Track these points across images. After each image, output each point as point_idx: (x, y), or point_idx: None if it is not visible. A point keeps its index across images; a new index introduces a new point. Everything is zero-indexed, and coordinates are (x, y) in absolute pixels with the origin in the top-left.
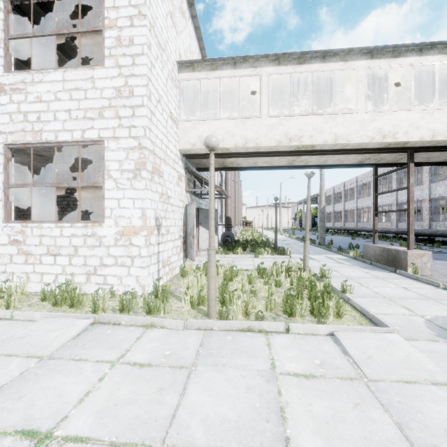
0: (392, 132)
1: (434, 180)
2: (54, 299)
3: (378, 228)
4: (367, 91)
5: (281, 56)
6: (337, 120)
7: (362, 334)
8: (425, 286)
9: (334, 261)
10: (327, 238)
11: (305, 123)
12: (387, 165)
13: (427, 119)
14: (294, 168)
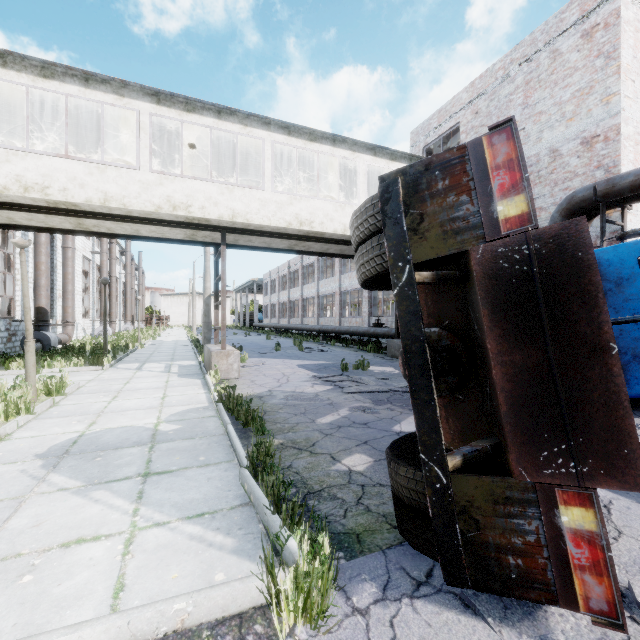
0: (186, 204)
1: (344, 271)
2: None
3: (299, 325)
4: (205, 148)
5: (7, 53)
6: (108, 174)
7: None
8: (197, 392)
9: (163, 369)
10: (242, 339)
11: (54, 168)
12: (229, 246)
13: (226, 196)
14: (101, 236)
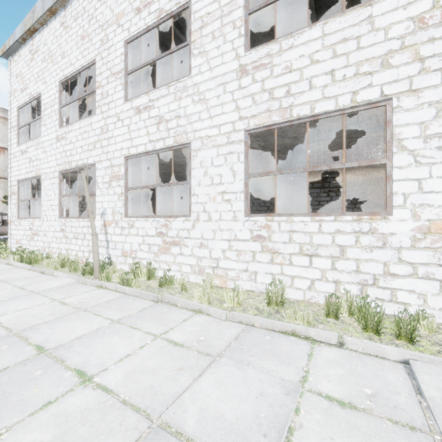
0: None
1: None
2: (363, 320)
3: None
4: None
5: None
6: None
7: None
8: None
9: None
10: None
11: None
12: None
13: None
14: None
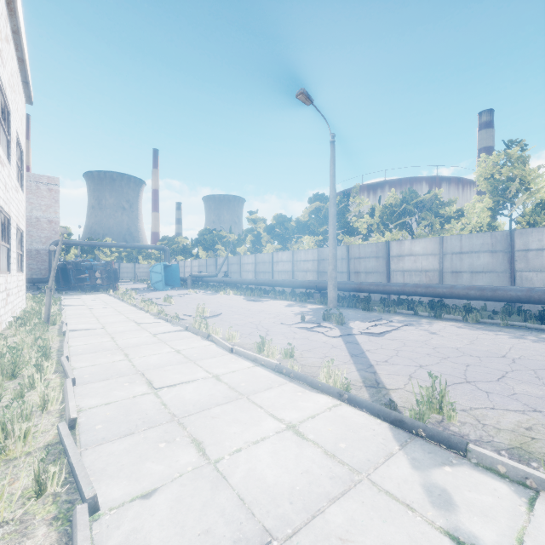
0: None
1: None
2: None
3: None
4: None
5: None
6: None
7: (65, 297)
8: None
9: None
10: None
11: None
12: None
13: None
14: None
